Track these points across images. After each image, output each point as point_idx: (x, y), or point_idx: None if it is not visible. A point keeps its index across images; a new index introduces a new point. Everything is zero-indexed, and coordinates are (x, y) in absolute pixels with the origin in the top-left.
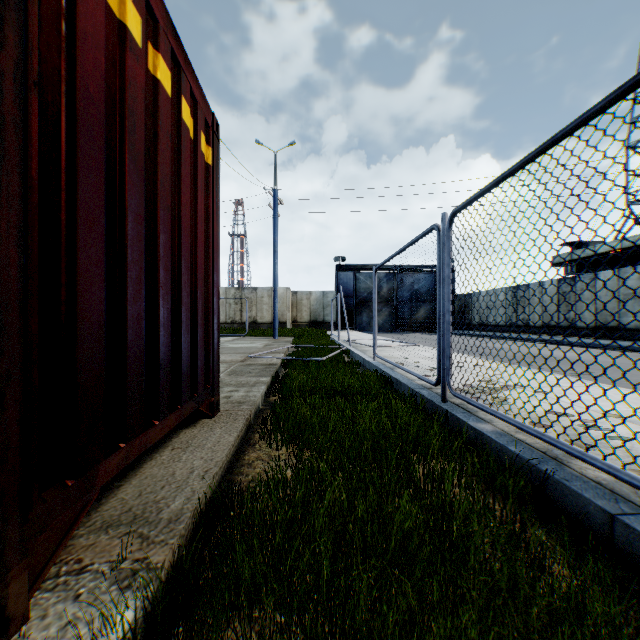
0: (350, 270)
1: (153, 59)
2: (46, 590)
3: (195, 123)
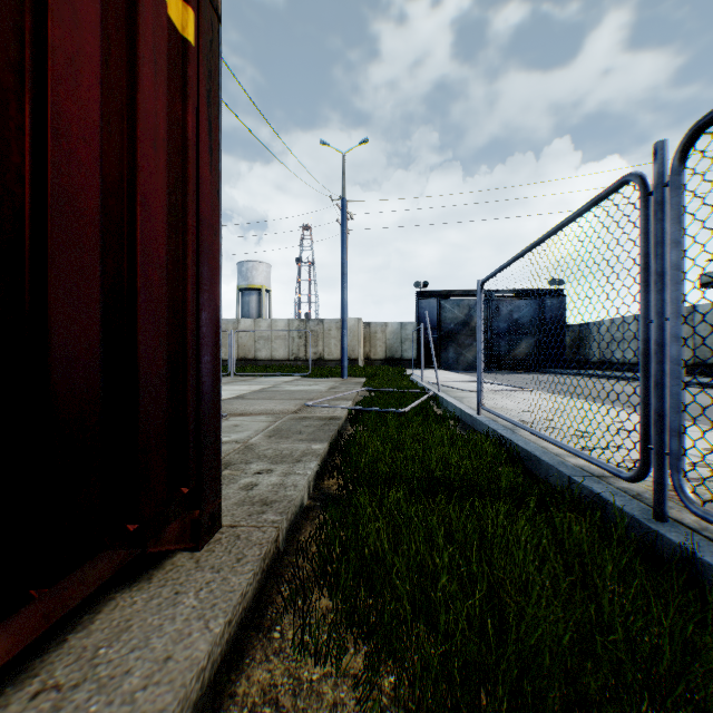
0: (433, 297)
1: None
2: None
3: None
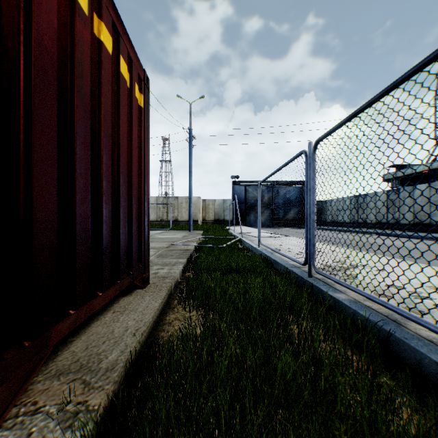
0: (242, 184)
1: (97, 26)
2: (6, 428)
3: (131, 76)
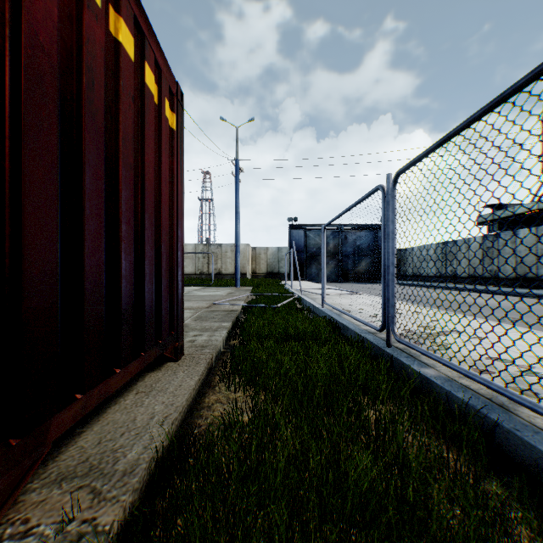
0: (301, 229)
1: (115, 22)
2: None
3: (159, 90)
